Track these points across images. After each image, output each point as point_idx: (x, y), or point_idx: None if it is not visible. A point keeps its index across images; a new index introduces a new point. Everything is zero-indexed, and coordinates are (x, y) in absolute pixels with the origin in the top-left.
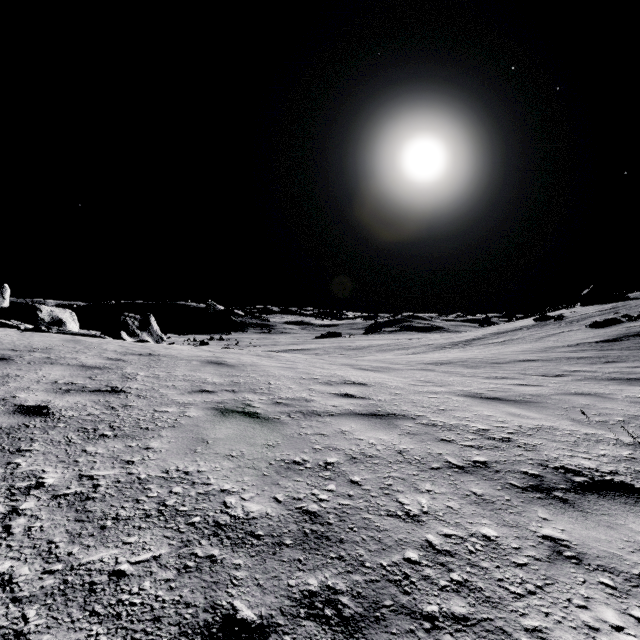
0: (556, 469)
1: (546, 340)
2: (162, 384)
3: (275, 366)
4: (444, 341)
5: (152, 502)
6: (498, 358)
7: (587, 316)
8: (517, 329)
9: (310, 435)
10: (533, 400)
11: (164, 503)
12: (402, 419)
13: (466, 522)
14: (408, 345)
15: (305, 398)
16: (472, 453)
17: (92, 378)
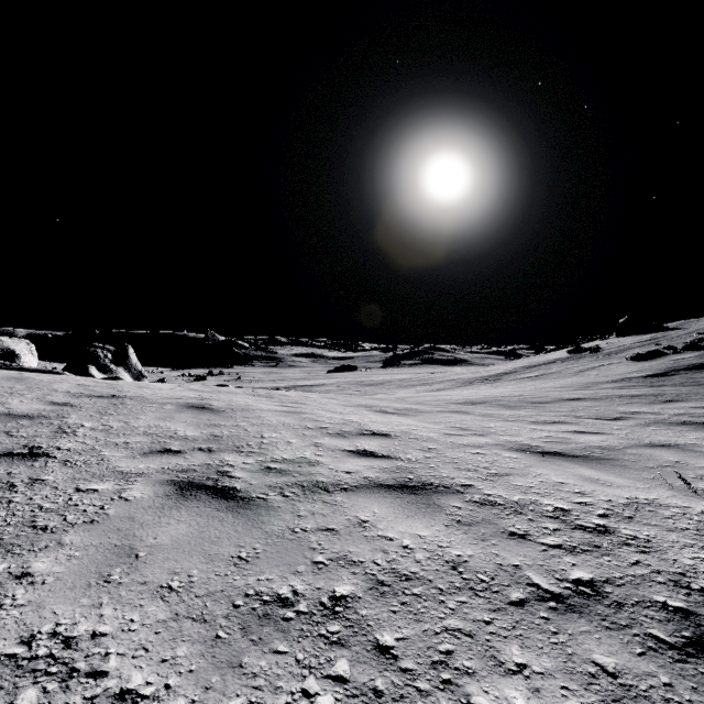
0: None
1: (585, 374)
2: (110, 441)
3: (274, 410)
4: (471, 375)
5: None
6: (538, 396)
7: (625, 348)
8: (550, 362)
9: (310, 533)
10: (606, 456)
11: None
12: (445, 494)
13: None
14: (431, 380)
15: (308, 459)
16: (565, 562)
17: (10, 433)
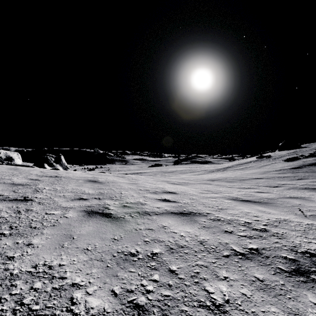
0: (303, 254)
1: (264, 168)
2: (57, 194)
3: (126, 182)
4: (213, 168)
5: (12, 301)
6: (242, 177)
7: (282, 156)
8: (248, 162)
9: (142, 230)
10: (269, 202)
11: (21, 301)
12: (199, 216)
13: (260, 311)
14: (195, 170)
15: (141, 202)
16: (247, 242)
17: (15, 191)
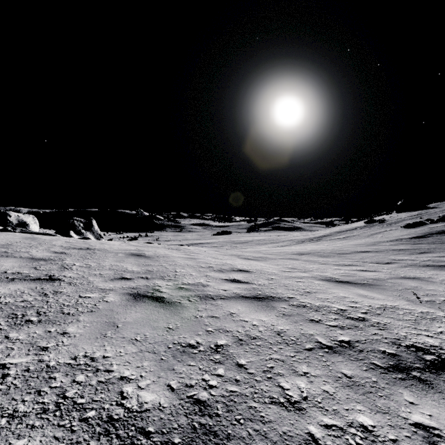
0: (408, 347)
1: (374, 237)
2: (91, 273)
3: (181, 257)
4: (303, 237)
5: (53, 394)
6: (342, 250)
7: (401, 220)
8: (353, 229)
9: (204, 318)
10: (374, 283)
11: (64, 395)
12: (278, 301)
13: (343, 409)
14: (278, 240)
15: (202, 283)
16: (337, 333)
17: (36, 268)
